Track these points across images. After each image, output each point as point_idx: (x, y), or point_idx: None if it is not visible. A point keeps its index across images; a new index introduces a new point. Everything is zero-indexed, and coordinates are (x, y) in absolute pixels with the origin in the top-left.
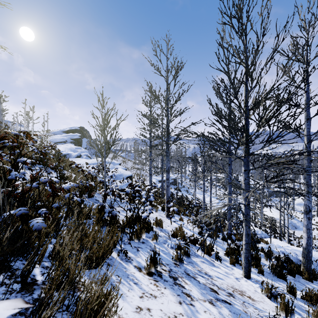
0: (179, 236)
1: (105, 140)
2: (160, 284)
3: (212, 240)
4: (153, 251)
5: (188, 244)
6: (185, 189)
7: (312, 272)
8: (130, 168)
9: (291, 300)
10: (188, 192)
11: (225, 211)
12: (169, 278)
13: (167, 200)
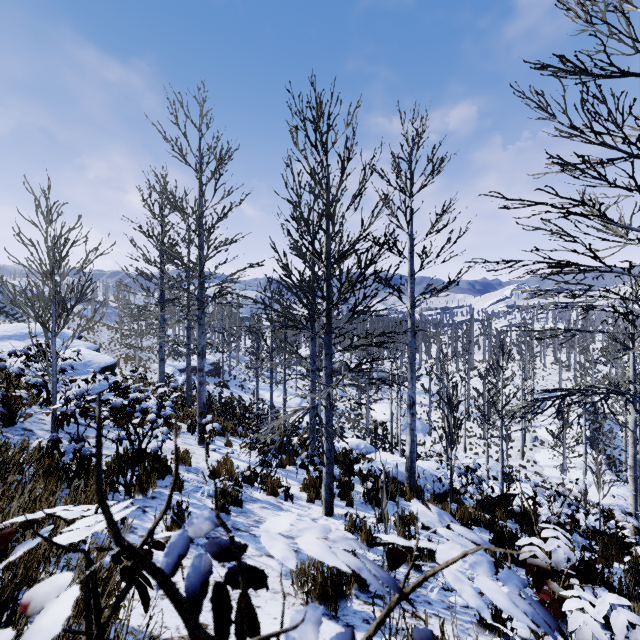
0: (223, 475)
1: (54, 296)
2: (190, 552)
3: (284, 471)
4: (177, 503)
5: (239, 485)
6: (238, 383)
7: (418, 489)
8: (107, 345)
9: (374, 525)
10: (244, 389)
11: (295, 421)
12: (205, 540)
13: (200, 412)
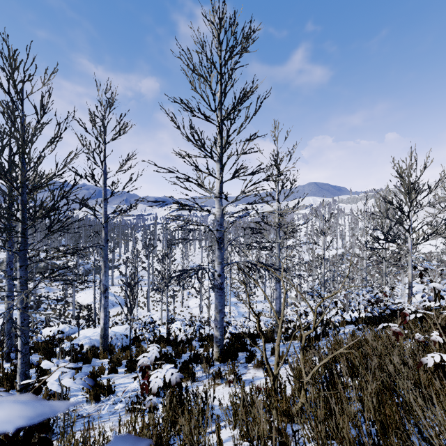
0: None
1: None
2: None
3: None
4: None
5: None
6: None
7: (111, 348)
8: None
9: (66, 387)
10: None
11: None
12: None
13: None
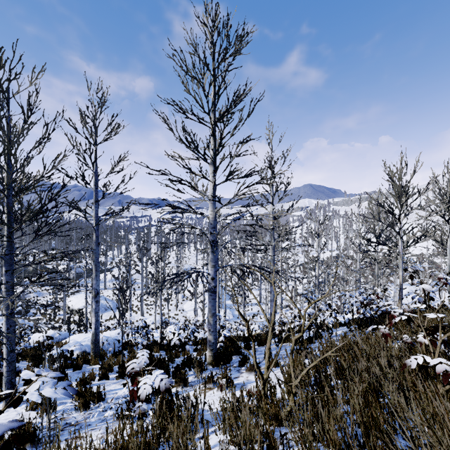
0: None
1: None
2: None
3: None
4: None
5: None
6: None
7: (102, 353)
8: None
9: None
10: None
11: None
12: None
13: None
